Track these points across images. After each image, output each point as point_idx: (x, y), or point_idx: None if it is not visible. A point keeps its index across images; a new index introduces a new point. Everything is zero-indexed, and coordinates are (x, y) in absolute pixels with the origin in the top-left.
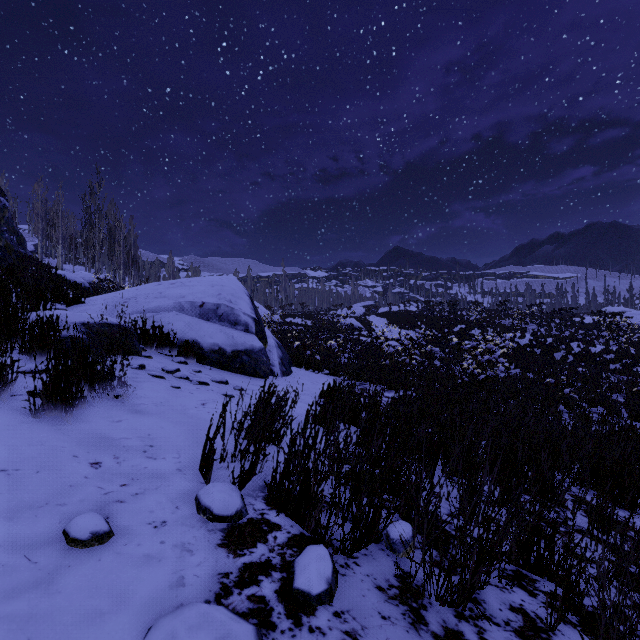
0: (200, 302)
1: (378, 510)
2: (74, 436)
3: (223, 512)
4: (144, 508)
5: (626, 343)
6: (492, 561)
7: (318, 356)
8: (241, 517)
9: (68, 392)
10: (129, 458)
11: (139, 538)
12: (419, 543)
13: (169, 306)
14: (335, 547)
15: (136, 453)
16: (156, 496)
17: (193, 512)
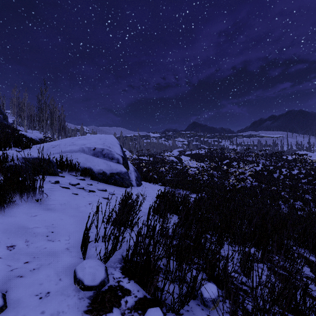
0: (93, 147)
1: (195, 278)
2: (2, 227)
3: (91, 283)
4: (36, 281)
5: (309, 169)
6: (273, 315)
7: (155, 176)
8: (104, 285)
9: (3, 198)
10: (35, 241)
11: (25, 310)
12: (220, 296)
13: (77, 149)
14: (167, 306)
15: (41, 237)
16: (47, 270)
17: (71, 283)
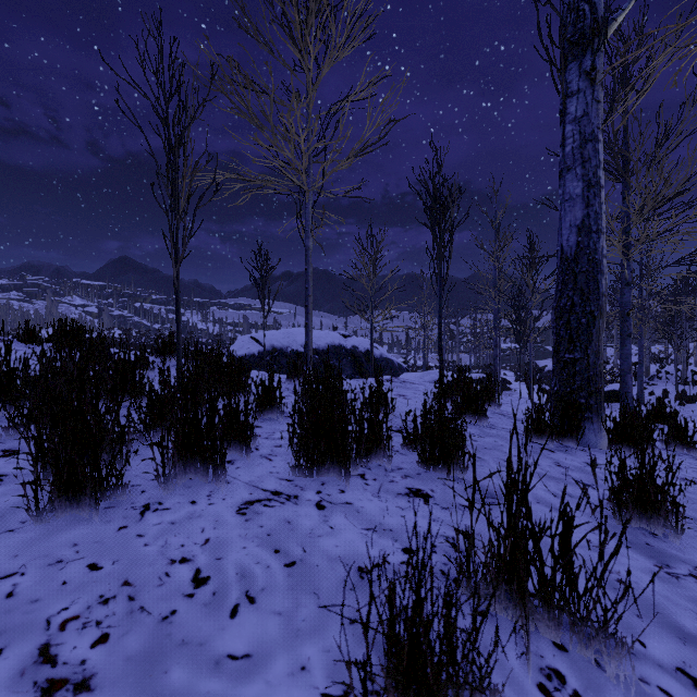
0: None
1: None
2: None
3: None
4: None
5: None
6: None
7: None
8: None
9: None
10: None
11: None
12: None
13: None
14: None
15: None
16: None
17: None
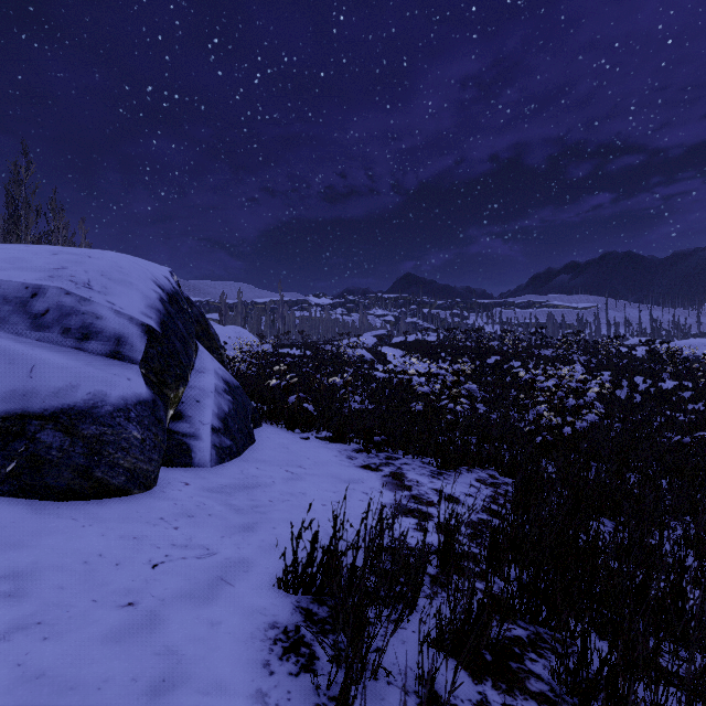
0: None
1: None
2: None
3: None
4: None
5: (698, 377)
6: None
7: (310, 405)
8: None
9: None
10: None
11: None
12: None
13: None
14: None
15: None
16: None
17: None
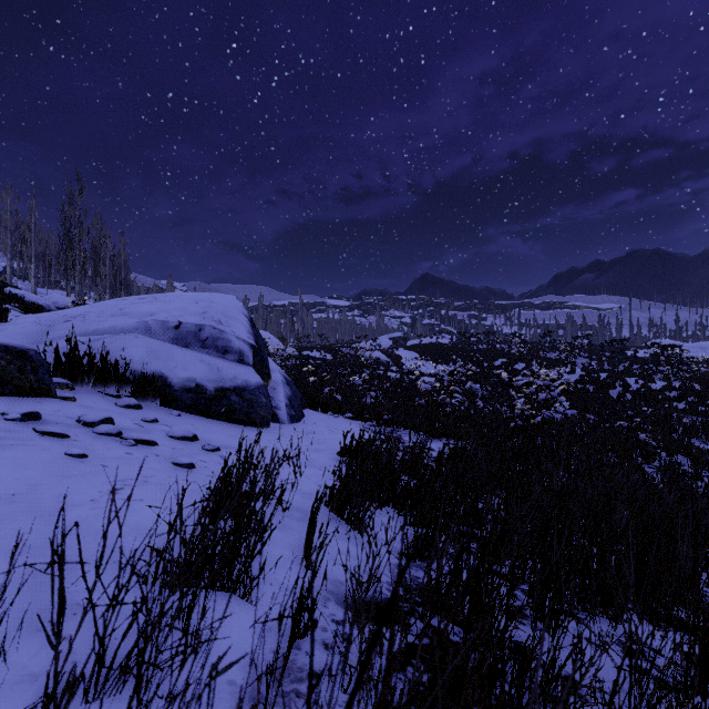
0: (175, 322)
1: None
2: None
3: None
4: None
5: (688, 379)
6: None
7: (339, 395)
8: None
9: None
10: None
11: None
12: None
13: (129, 326)
14: None
15: None
16: None
17: None
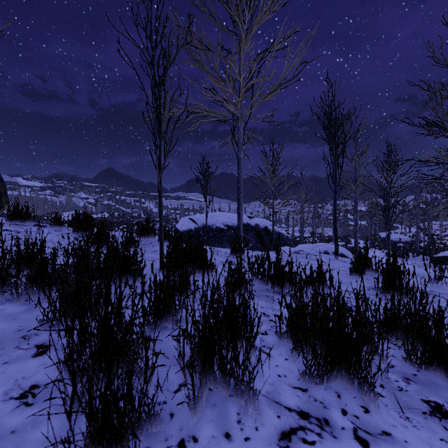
0: None
1: None
2: None
3: None
4: None
5: None
6: None
7: None
8: None
9: None
10: None
11: None
12: None
13: None
14: None
15: None
16: None
17: None
